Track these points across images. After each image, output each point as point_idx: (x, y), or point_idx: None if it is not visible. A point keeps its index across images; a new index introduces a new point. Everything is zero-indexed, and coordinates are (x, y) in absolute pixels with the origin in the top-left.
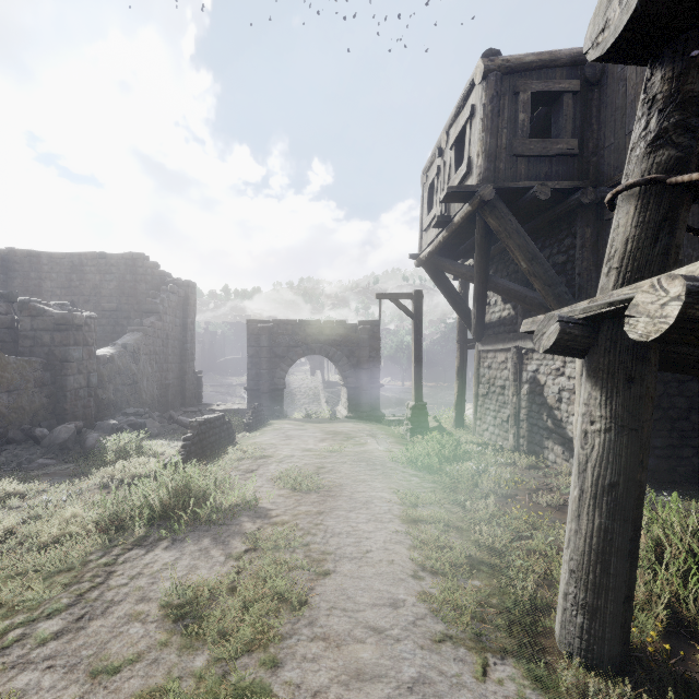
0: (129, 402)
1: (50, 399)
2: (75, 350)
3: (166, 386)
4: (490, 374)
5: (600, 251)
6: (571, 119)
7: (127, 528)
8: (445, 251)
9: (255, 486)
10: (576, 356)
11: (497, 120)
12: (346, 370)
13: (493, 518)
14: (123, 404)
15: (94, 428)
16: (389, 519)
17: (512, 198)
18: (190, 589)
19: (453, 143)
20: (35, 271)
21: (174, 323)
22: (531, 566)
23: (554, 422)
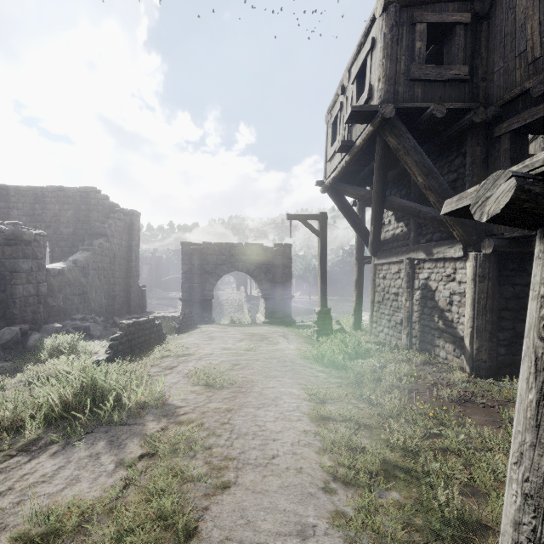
0: (78, 309)
1: (1, 305)
2: (24, 262)
3: (113, 296)
4: (385, 283)
5: (489, 167)
6: (463, 48)
7: (24, 428)
8: (346, 178)
9: (170, 382)
10: (527, 226)
11: (396, 48)
12: (264, 284)
13: (399, 413)
14: (73, 311)
15: (40, 331)
16: (297, 417)
17: (409, 119)
18: (53, 514)
19: (355, 77)
20: (4, 201)
21: (120, 245)
22: (449, 469)
23: (445, 322)
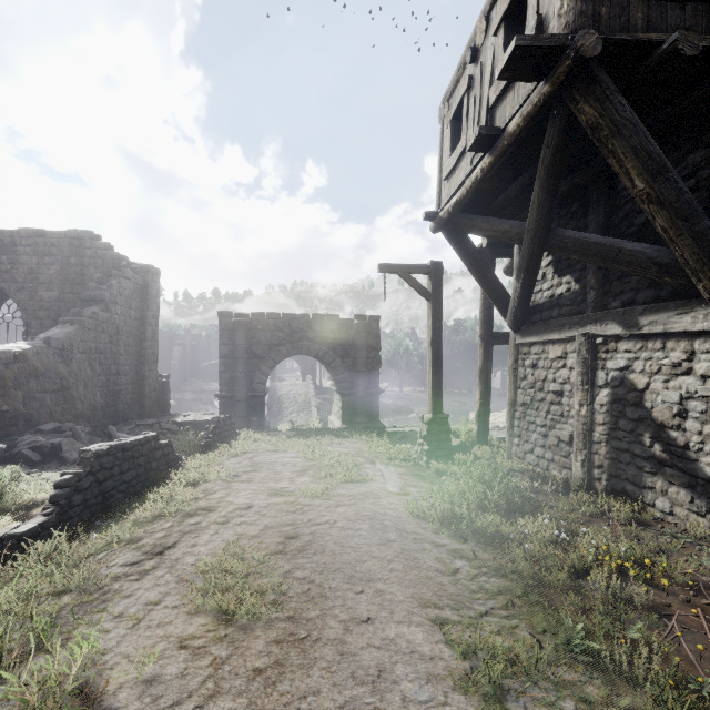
0: (53, 414)
1: None
2: None
3: (116, 392)
4: (536, 375)
5: None
6: None
7: None
8: (473, 207)
9: (141, 603)
10: None
11: None
12: (340, 374)
13: None
14: (43, 417)
15: None
16: None
17: (617, 74)
18: None
19: (501, 20)
20: None
21: (128, 316)
22: None
23: (668, 448)
